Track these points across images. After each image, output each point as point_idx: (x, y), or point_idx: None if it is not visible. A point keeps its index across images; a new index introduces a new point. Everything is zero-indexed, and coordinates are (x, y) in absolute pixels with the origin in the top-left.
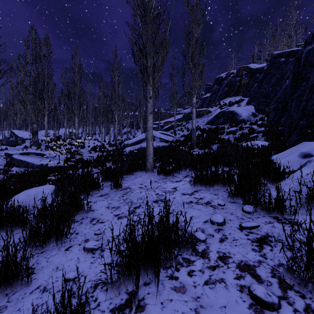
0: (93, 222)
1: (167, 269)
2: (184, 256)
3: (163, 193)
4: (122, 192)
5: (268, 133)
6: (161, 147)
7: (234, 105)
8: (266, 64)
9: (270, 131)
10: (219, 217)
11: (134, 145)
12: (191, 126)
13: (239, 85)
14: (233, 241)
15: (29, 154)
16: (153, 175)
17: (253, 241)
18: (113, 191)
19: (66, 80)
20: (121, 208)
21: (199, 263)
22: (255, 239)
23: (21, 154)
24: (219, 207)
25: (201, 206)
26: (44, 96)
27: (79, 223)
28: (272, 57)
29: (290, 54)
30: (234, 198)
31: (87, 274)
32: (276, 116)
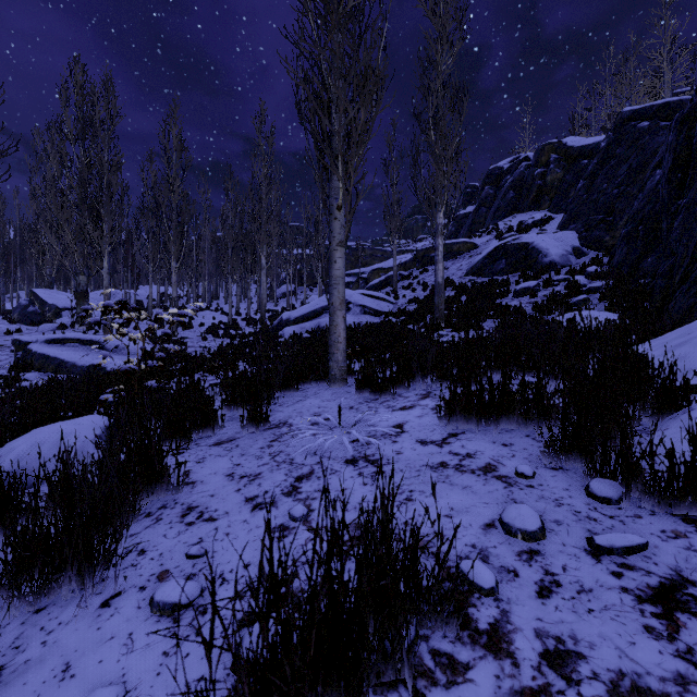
0: (188, 518)
1: (385, 693)
2: (437, 644)
3: (369, 439)
4: (270, 434)
5: (614, 294)
6: (365, 326)
7: (531, 230)
8: (605, 136)
9: (619, 289)
10: (528, 514)
11: (302, 323)
12: (432, 280)
13: (542, 186)
14: (580, 594)
15: (66, 343)
16: (345, 393)
17: (641, 597)
18: (248, 431)
19: (153, 176)
20: (263, 479)
21: (485, 674)
22: (647, 590)
23: (49, 343)
24: (519, 481)
25: (472, 477)
26: (101, 213)
27: (153, 520)
28: (618, 120)
29: (661, 112)
30: (558, 457)
31: (146, 695)
32: (631, 254)
